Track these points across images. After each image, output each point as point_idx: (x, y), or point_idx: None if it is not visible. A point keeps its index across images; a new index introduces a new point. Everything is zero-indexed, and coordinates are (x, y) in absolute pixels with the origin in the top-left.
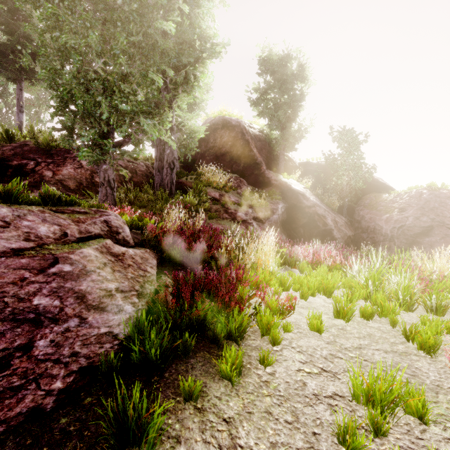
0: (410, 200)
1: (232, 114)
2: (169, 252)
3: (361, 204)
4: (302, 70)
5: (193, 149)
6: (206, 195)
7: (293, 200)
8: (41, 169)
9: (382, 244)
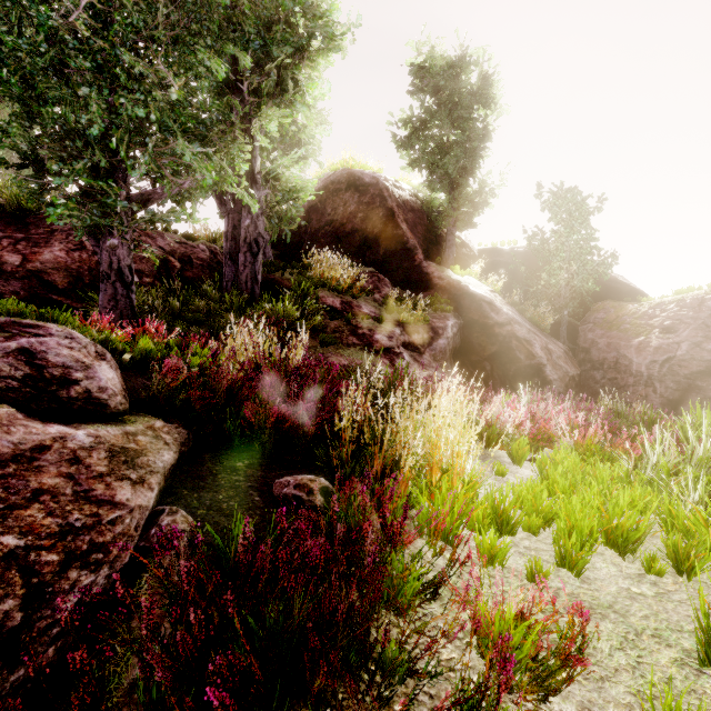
0: (681, 312)
1: (364, 164)
2: (218, 423)
3: (590, 321)
4: (487, 86)
5: (294, 220)
6: (317, 301)
7: (472, 312)
8: (1, 251)
9: (631, 391)
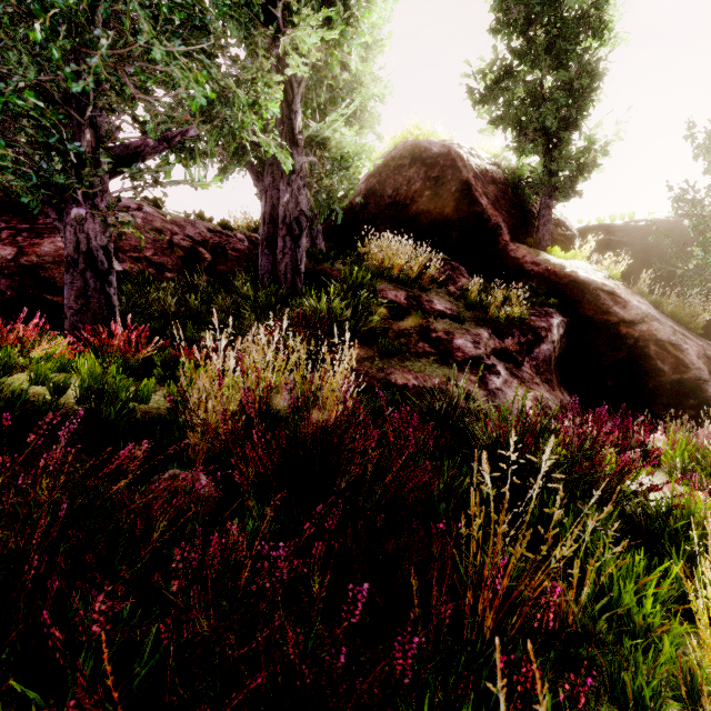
0: None
1: (432, 132)
2: None
3: None
4: (602, 3)
5: (346, 197)
6: (374, 295)
7: (584, 306)
8: None
9: None
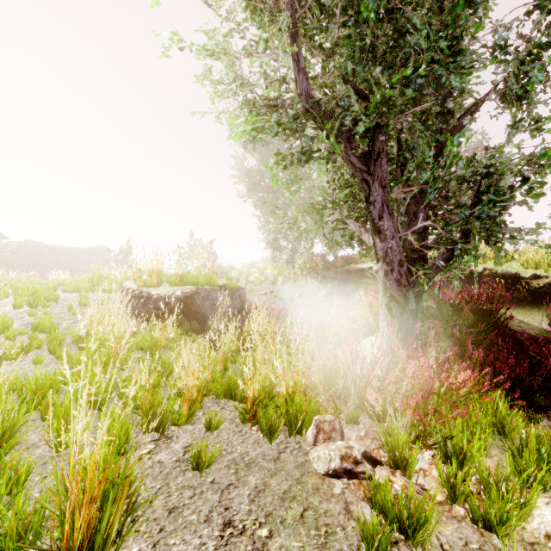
0: (20, 247)
1: None
2: None
3: None
4: None
5: None
6: None
7: None
8: None
9: None
